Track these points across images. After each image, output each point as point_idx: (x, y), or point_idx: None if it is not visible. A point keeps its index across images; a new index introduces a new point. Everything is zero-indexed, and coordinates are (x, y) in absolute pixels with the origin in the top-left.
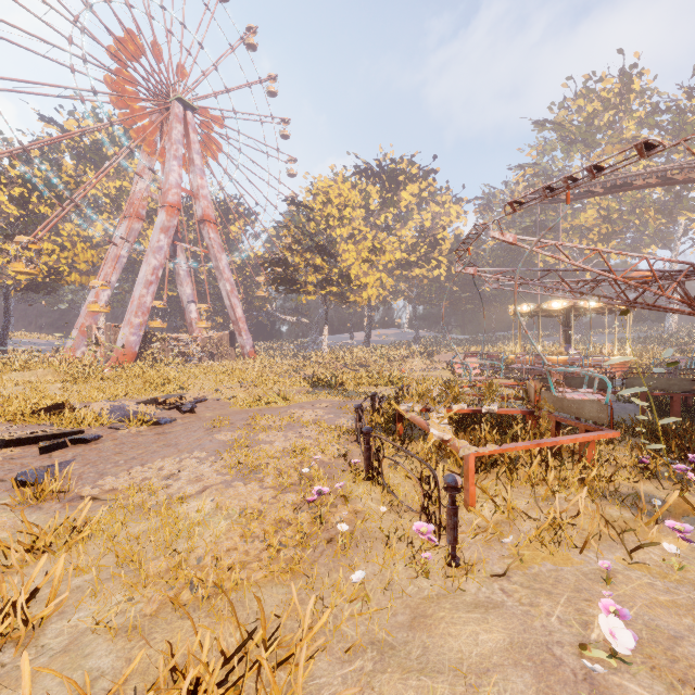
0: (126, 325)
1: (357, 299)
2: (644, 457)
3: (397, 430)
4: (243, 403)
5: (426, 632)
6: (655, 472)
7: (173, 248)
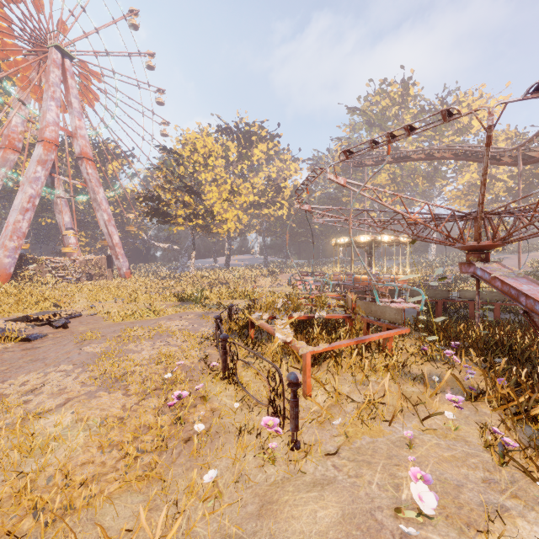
0: None
1: (219, 230)
2: (425, 346)
3: (250, 335)
4: (116, 317)
5: (272, 518)
6: (432, 357)
7: (51, 179)
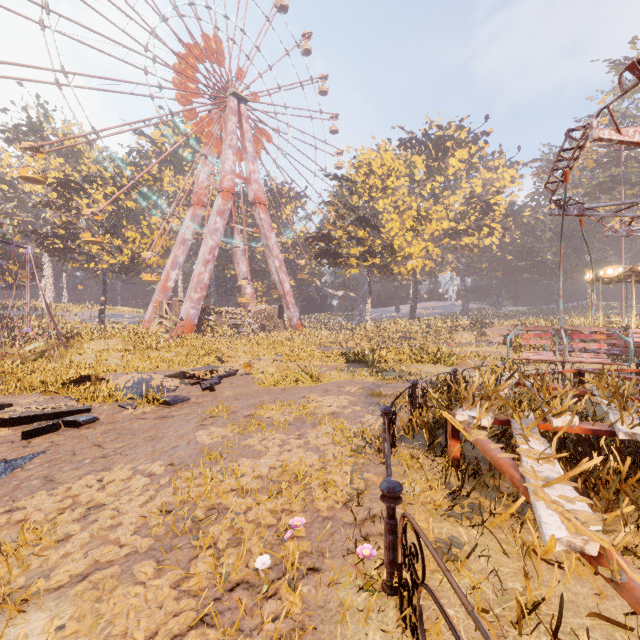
0: (187, 300)
1: (401, 270)
2: None
3: (451, 456)
4: (267, 381)
5: None
6: None
7: (230, 230)
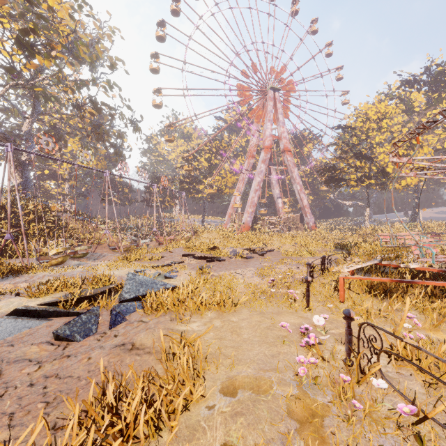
0: (246, 212)
1: (396, 186)
2: None
3: None
4: (287, 253)
5: (277, 315)
6: None
7: (269, 169)
